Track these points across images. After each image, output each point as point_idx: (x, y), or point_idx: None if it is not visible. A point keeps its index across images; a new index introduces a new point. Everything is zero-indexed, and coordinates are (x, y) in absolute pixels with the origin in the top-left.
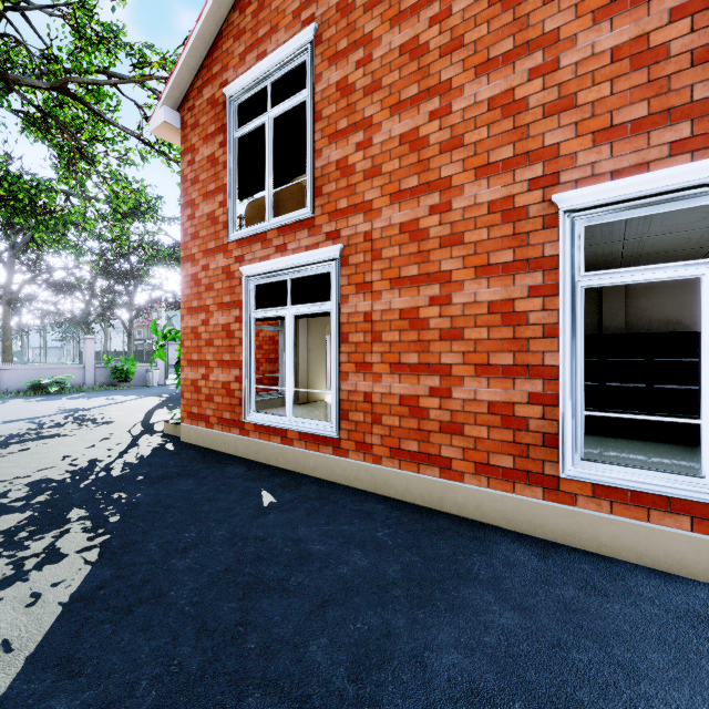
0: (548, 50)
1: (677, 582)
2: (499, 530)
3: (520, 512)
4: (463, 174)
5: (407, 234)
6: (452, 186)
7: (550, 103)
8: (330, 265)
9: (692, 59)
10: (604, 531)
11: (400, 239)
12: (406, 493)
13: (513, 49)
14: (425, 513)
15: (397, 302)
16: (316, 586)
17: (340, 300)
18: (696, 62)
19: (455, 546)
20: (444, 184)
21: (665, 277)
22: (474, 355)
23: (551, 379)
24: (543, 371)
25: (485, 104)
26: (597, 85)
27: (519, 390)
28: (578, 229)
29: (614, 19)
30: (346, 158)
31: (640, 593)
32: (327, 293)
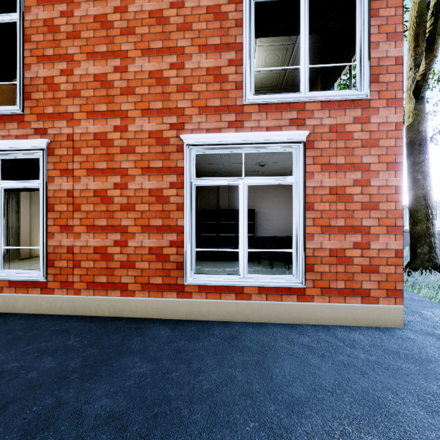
0: (179, 56)
1: (230, 324)
2: (154, 320)
3: (165, 307)
4: (135, 111)
5: (99, 141)
6: (128, 117)
7: (180, 85)
8: (39, 153)
9: (236, 86)
10: (203, 308)
11: (94, 143)
12: (98, 311)
13: (162, 48)
14: (110, 320)
15: (92, 185)
16: (2, 394)
17: (47, 180)
18: (237, 88)
19: (124, 336)
20: (123, 114)
21: (227, 183)
22: (141, 220)
23: (180, 233)
24: (177, 229)
25: (147, 74)
26: (201, 84)
27: (165, 239)
28: (193, 155)
29: (207, 54)
30: (52, 78)
31: (213, 334)
32: (36, 173)
